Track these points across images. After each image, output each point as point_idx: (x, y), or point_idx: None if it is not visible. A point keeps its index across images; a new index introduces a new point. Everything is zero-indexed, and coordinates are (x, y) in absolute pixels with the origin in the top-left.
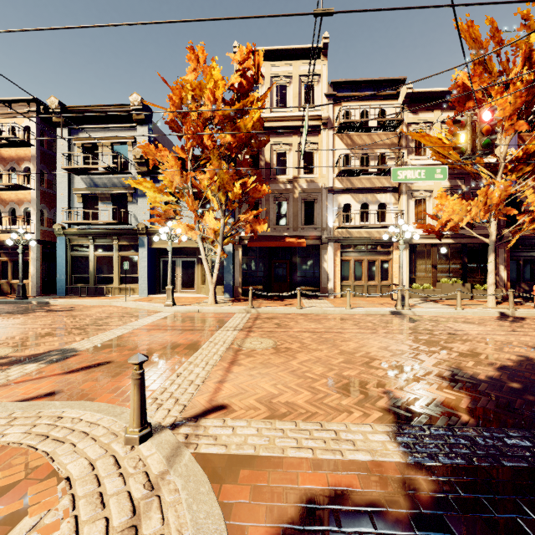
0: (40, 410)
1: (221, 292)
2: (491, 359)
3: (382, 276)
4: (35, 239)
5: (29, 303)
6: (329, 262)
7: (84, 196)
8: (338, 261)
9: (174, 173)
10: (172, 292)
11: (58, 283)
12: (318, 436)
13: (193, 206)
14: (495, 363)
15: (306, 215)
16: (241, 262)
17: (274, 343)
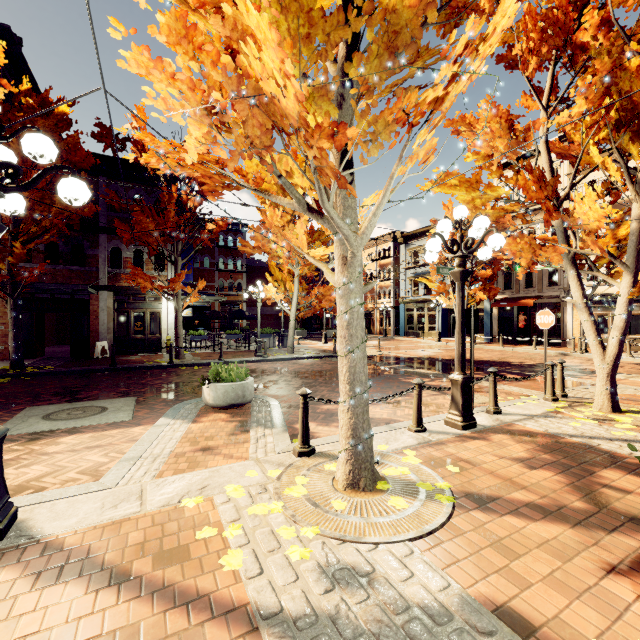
0: (369, 349)
1: (483, 338)
2: (502, 360)
3: (631, 330)
4: (392, 306)
5: (387, 338)
6: (567, 317)
7: (412, 280)
8: (577, 316)
9: (433, 274)
10: (439, 334)
11: (401, 329)
12: (404, 355)
13: (444, 288)
14: (497, 360)
15: (550, 278)
16: (497, 318)
17: (440, 351)
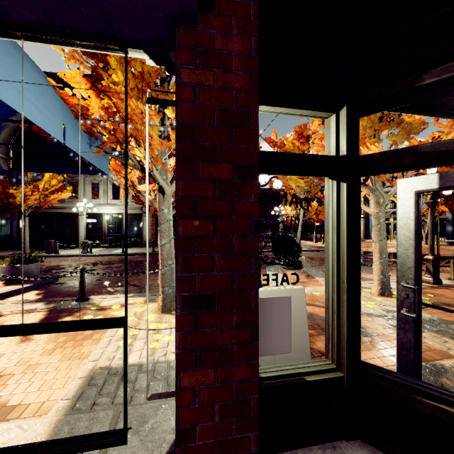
0: None
1: (445, 241)
2: None
3: None
4: (362, 217)
5: None
6: None
7: None
8: None
9: None
10: None
11: (370, 234)
12: None
13: None
14: None
15: None
16: None
17: None
